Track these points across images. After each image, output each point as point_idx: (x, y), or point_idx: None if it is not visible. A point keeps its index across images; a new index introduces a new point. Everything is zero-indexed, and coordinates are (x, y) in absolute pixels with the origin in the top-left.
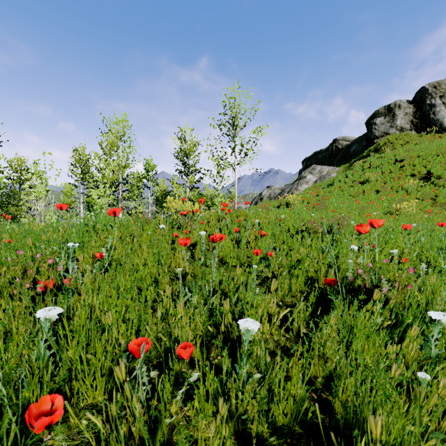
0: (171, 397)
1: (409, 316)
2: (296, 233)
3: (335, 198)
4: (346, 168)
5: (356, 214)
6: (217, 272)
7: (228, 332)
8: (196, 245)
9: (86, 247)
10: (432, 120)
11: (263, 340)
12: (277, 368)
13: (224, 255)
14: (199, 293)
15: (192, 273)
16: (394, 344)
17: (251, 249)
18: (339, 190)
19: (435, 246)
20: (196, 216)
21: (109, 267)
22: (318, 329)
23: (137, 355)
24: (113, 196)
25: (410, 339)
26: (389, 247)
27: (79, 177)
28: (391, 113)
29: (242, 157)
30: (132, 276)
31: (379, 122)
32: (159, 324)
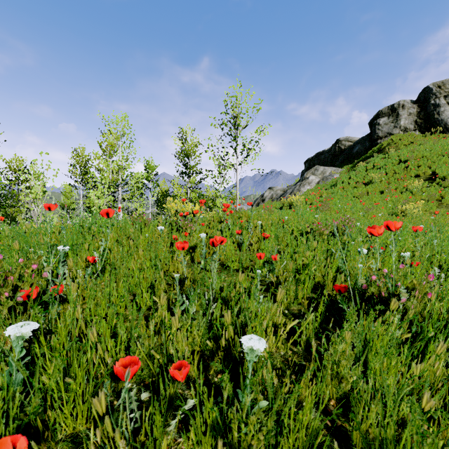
0: (163, 427)
1: (429, 327)
2: (300, 235)
3: (339, 199)
4: (349, 169)
5: (361, 215)
6: (217, 278)
7: (230, 346)
8: (196, 248)
9: (79, 250)
10: (436, 120)
11: (269, 361)
12: (285, 390)
13: (226, 258)
14: (198, 300)
15: (191, 278)
16: (418, 363)
17: (254, 252)
18: (343, 191)
19: (445, 249)
20: (196, 217)
21: (103, 272)
22: (330, 344)
23: (123, 380)
24: (111, 197)
25: (432, 354)
26: (397, 250)
27: (79, 178)
28: (394, 114)
29: (244, 158)
30: (126, 281)
31: (382, 123)
32: (152, 339)
